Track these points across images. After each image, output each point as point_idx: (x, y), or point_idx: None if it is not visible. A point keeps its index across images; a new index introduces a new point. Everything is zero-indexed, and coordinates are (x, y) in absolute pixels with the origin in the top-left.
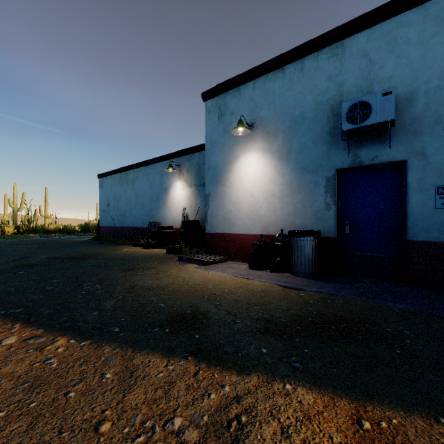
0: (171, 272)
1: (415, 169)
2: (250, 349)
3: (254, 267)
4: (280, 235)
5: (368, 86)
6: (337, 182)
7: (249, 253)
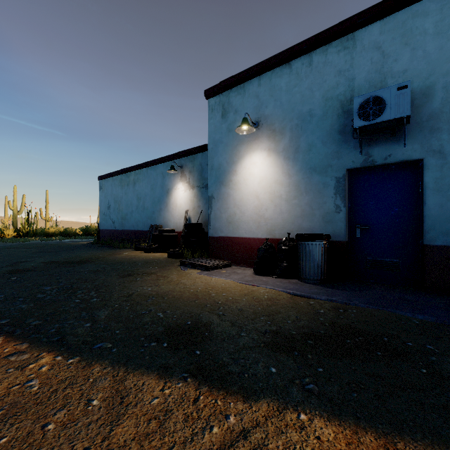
0: (172, 278)
1: (433, 169)
2: (258, 368)
3: (260, 272)
4: (287, 239)
5: (381, 80)
6: (347, 182)
7: (254, 258)
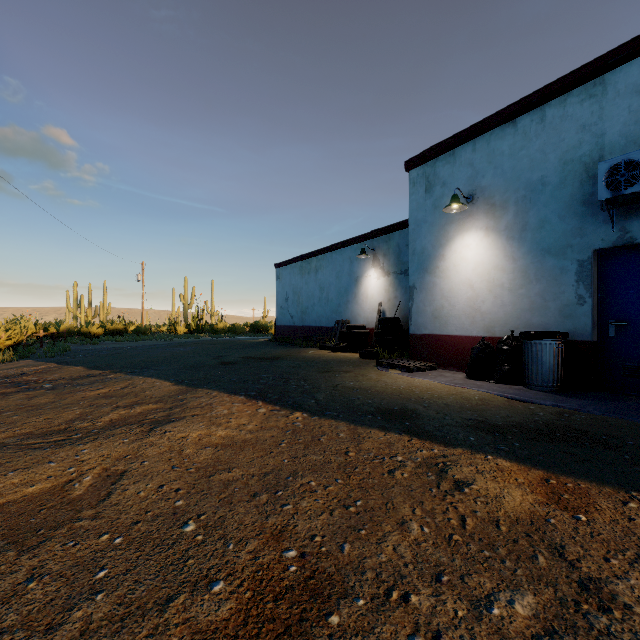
0: (371, 376)
1: None
2: (458, 435)
3: (473, 376)
4: (509, 337)
5: None
6: (596, 266)
7: (467, 360)
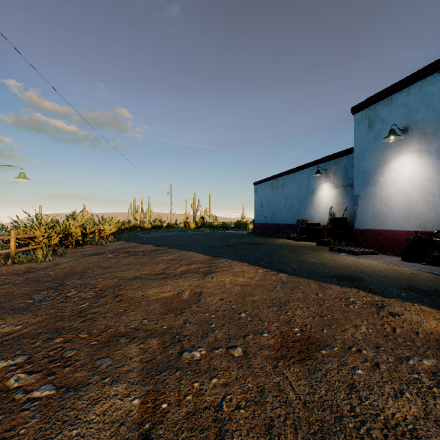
0: (326, 256)
1: None
2: (393, 292)
3: (407, 259)
4: (439, 231)
5: None
6: None
7: (402, 248)
